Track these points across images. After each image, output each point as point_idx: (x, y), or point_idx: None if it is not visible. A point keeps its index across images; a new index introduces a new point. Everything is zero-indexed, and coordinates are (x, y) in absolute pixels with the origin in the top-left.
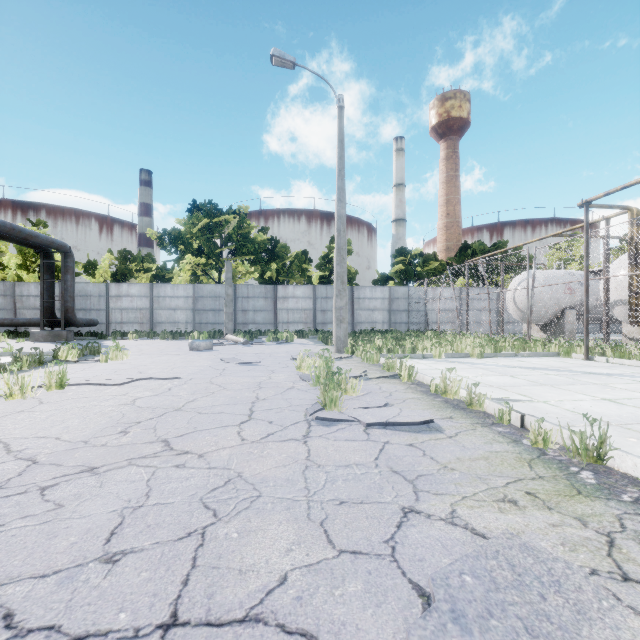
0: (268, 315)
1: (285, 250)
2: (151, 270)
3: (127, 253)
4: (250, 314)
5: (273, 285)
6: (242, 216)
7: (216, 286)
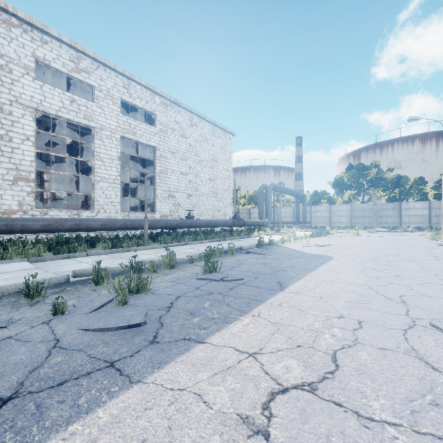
0: (395, 219)
1: (405, 180)
2: (326, 198)
3: (316, 192)
4: (383, 218)
5: (398, 202)
6: (377, 167)
7: (363, 205)
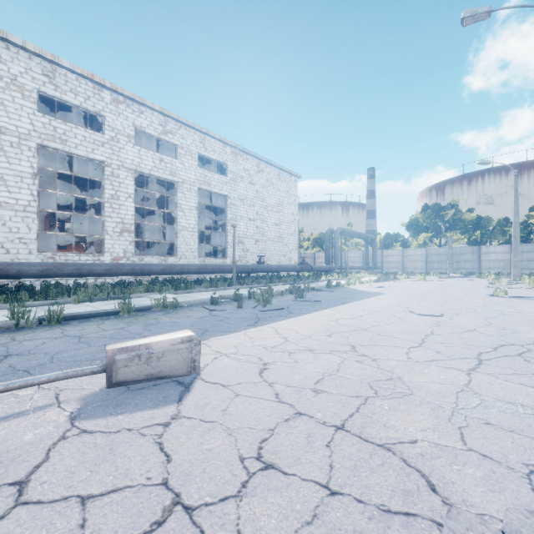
0: (474, 264)
1: (487, 221)
2: (400, 241)
3: (388, 234)
4: (461, 263)
5: (478, 246)
6: (455, 207)
7: (439, 248)
